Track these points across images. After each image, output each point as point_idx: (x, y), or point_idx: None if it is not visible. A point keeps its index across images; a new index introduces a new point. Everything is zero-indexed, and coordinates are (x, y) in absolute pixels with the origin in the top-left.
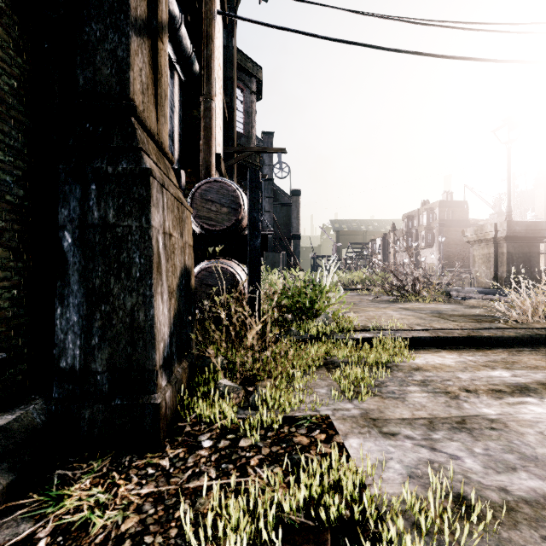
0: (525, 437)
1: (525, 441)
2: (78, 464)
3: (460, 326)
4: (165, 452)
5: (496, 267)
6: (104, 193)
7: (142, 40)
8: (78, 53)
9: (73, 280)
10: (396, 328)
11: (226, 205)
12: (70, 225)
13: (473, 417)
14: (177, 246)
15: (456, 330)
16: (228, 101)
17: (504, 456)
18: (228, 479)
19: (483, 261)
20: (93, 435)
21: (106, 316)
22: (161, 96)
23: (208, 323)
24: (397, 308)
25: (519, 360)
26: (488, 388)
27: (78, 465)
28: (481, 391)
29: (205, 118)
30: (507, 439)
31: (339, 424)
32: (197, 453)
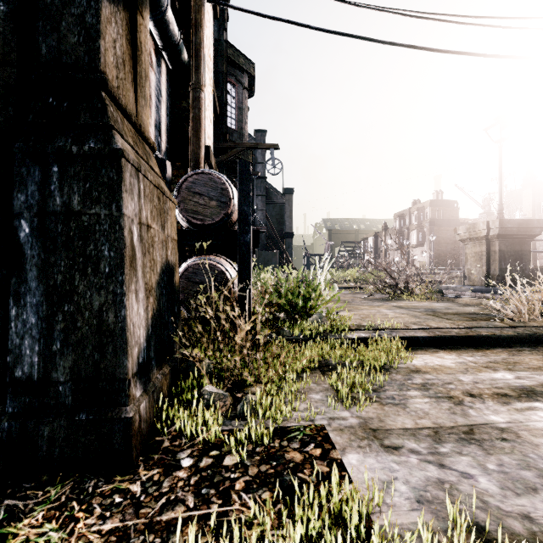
0: (541, 449)
1: (542, 454)
2: (33, 491)
3: (457, 325)
4: (138, 474)
5: (489, 265)
6: (68, 176)
7: (117, 8)
8: (40, 17)
9: (31, 276)
10: (392, 328)
11: (215, 198)
12: (27, 213)
13: (482, 426)
14: (156, 240)
15: (454, 329)
16: (219, 96)
17: (521, 474)
18: (208, 508)
19: (475, 259)
20: (53, 455)
21: (69, 318)
22: (141, 76)
23: (194, 324)
24: (391, 306)
25: (520, 360)
26: (493, 392)
27: (32, 493)
28: (486, 395)
29: (193, 108)
30: (521, 452)
31: (335, 436)
32: (174, 475)
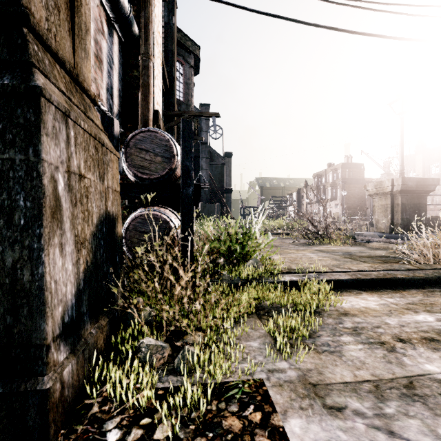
0: None
1: None
2: None
3: (374, 267)
4: None
5: (393, 215)
6: None
7: None
8: None
9: None
10: (318, 271)
11: (160, 154)
12: None
13: (420, 378)
14: (93, 190)
15: (373, 272)
16: (169, 71)
17: None
18: None
19: (381, 210)
20: None
21: None
22: (80, 27)
23: (137, 272)
24: (314, 250)
25: (435, 302)
26: (420, 336)
27: None
28: (415, 340)
29: (143, 75)
30: None
31: (275, 394)
32: None
